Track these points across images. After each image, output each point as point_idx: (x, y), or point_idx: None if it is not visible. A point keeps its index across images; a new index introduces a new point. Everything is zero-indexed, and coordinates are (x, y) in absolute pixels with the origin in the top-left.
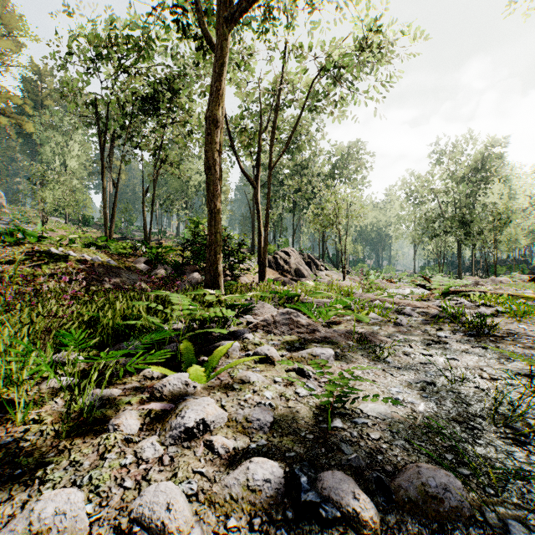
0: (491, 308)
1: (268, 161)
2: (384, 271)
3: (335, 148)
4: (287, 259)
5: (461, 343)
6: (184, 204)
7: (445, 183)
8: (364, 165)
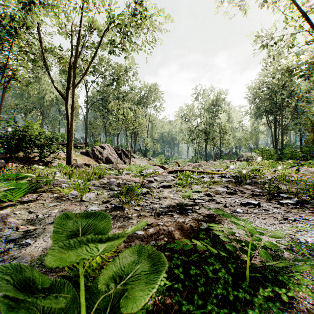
0: (175, 181)
1: (73, 82)
2: (171, 158)
3: (144, 86)
4: (101, 151)
5: None
6: (41, 112)
7: (199, 111)
8: (157, 97)
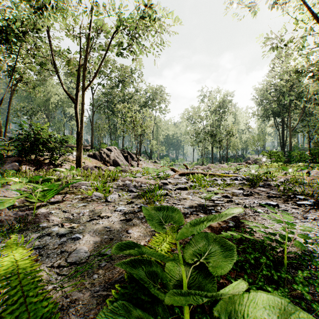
0: (189, 184)
1: (83, 85)
2: (176, 161)
3: (149, 88)
4: (108, 153)
5: (121, 216)
6: (46, 115)
7: (205, 113)
8: (163, 99)
